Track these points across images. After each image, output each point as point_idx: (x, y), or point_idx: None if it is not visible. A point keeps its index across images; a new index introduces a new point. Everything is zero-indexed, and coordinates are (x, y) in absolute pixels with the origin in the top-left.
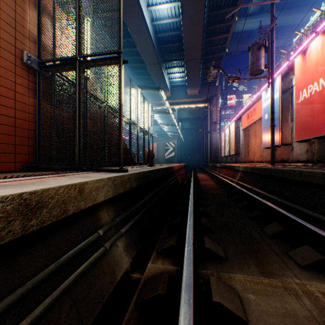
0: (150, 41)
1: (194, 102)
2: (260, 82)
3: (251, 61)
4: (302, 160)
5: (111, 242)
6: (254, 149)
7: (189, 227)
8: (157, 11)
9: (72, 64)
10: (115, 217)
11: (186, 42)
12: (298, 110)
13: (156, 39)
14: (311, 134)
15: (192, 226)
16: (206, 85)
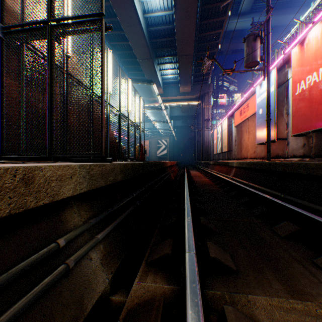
0: (141, 35)
1: (187, 99)
2: (252, 78)
3: (246, 52)
4: (299, 155)
5: (79, 255)
6: (247, 145)
7: (188, 230)
8: (149, 3)
9: (43, 30)
10: (90, 218)
11: (178, 36)
12: (296, 103)
13: (148, 33)
14: (309, 127)
15: (192, 228)
16: (199, 83)
